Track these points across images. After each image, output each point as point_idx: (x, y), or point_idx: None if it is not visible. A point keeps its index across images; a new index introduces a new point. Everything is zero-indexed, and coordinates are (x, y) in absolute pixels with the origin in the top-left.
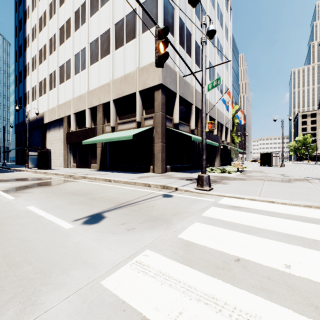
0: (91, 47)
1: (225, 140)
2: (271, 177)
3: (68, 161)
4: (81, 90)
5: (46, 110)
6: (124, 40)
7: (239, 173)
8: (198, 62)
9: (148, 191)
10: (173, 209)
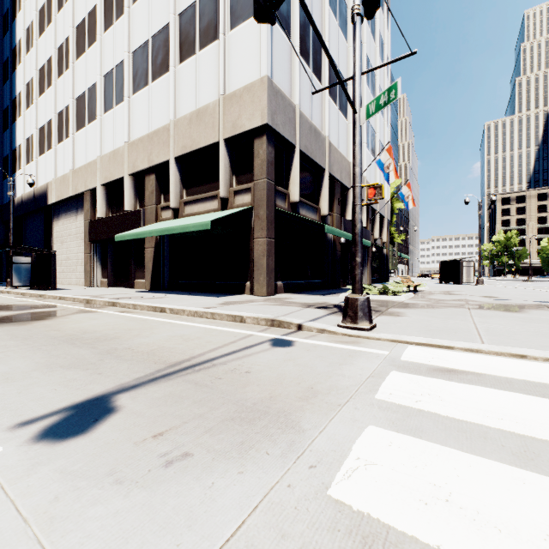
0: (134, 59)
1: (379, 238)
2: (477, 302)
3: (92, 274)
4: (116, 140)
5: (51, 180)
6: (196, 43)
7: (413, 295)
8: (334, 93)
9: (239, 332)
10: (299, 379)
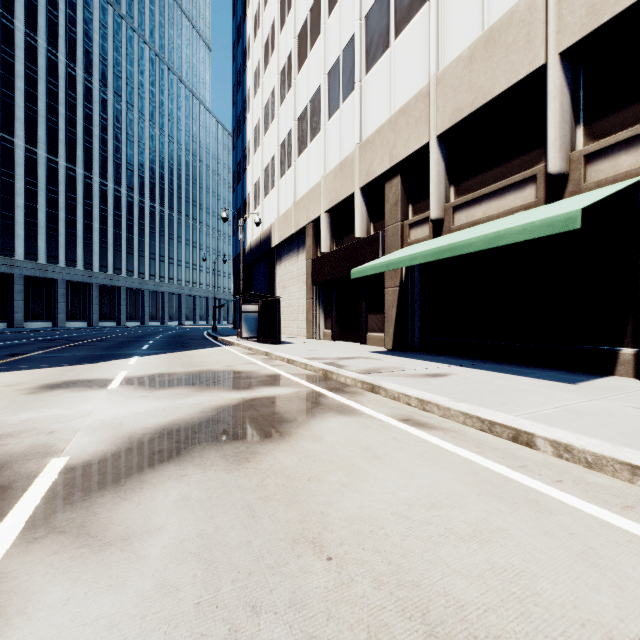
0: (367, 24)
1: None
2: None
3: (314, 323)
4: (342, 149)
5: (274, 220)
6: None
7: None
8: None
9: None
10: None
